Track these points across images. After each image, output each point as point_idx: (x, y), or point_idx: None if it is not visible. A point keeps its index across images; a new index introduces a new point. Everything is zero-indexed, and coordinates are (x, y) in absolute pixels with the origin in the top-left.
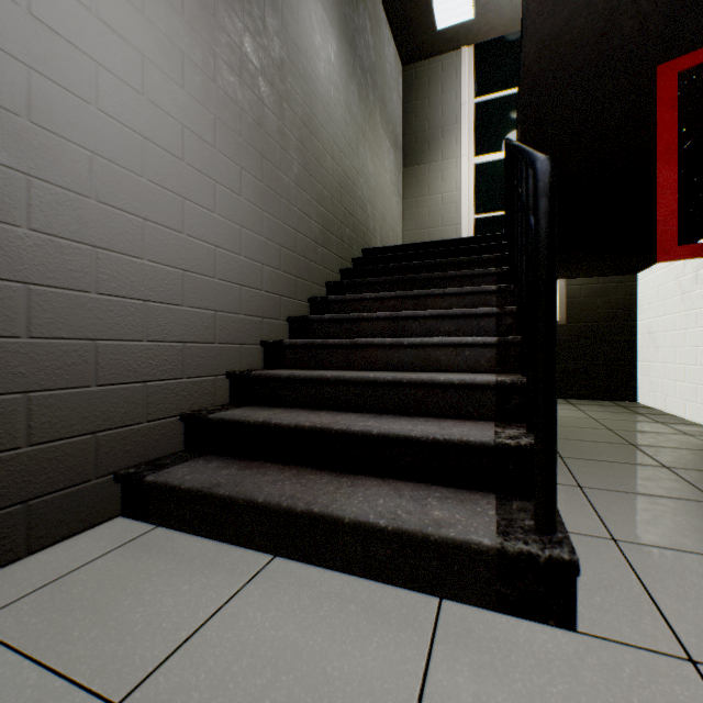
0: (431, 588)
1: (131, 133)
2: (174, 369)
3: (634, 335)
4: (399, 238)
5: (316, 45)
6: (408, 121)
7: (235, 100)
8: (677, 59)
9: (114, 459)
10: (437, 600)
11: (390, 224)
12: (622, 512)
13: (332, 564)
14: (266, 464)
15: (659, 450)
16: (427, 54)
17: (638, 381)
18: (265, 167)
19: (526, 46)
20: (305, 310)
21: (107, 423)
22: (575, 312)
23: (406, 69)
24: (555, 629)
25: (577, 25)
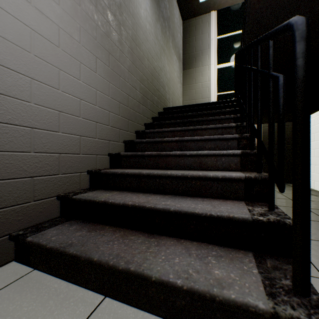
0: None
1: (22, 24)
2: (52, 169)
3: None
4: (181, 104)
5: (139, 0)
6: (185, 47)
7: (93, 19)
8: None
9: (9, 226)
10: None
11: (176, 97)
12: None
13: (143, 306)
14: (105, 226)
15: None
16: (194, 15)
17: None
18: (110, 59)
19: None
20: (133, 137)
21: (3, 203)
22: (267, 140)
23: (184, 22)
24: None
25: None
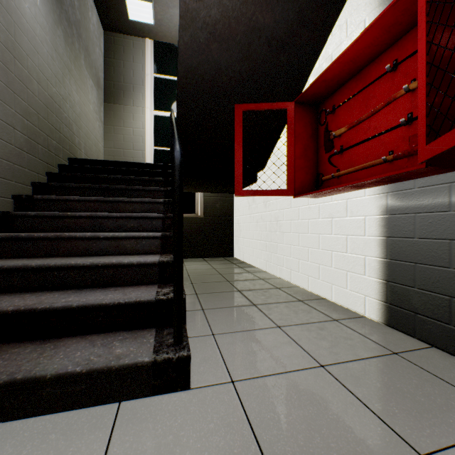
0: (114, 398)
1: None
2: None
3: (233, 224)
4: (101, 152)
5: None
6: (108, 70)
7: None
8: (242, 105)
9: None
10: (118, 404)
11: (94, 141)
12: (219, 319)
13: (35, 412)
14: None
15: (238, 282)
16: (123, 31)
17: (234, 246)
18: None
19: (179, 67)
20: (9, 205)
21: None
22: (208, 211)
23: (107, 34)
24: (181, 392)
25: (203, 68)
